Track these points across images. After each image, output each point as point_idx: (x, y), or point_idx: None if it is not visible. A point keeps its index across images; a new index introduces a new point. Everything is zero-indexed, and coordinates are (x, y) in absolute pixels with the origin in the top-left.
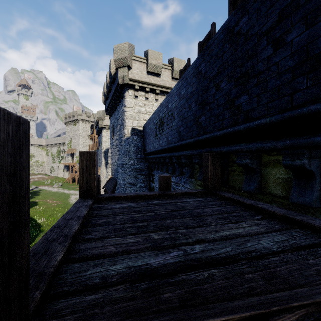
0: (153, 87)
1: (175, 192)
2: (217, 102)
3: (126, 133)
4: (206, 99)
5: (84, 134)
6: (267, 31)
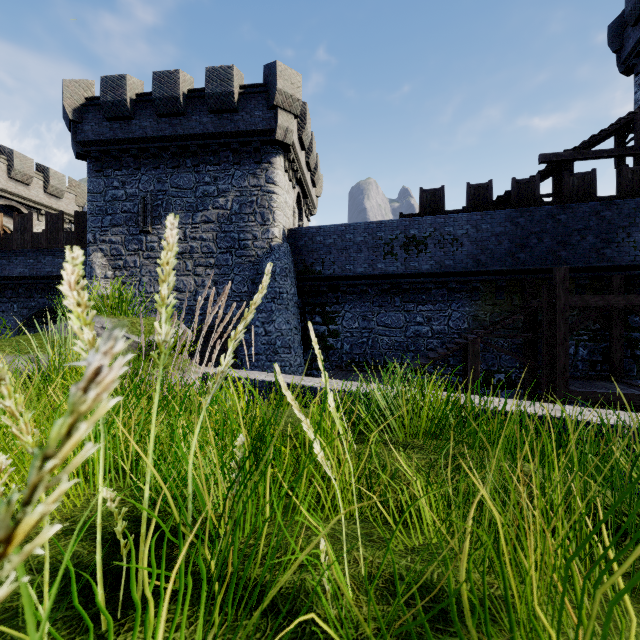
0: (298, 167)
1: None
2: (540, 249)
3: (276, 235)
4: (526, 243)
5: None
6: (578, 230)
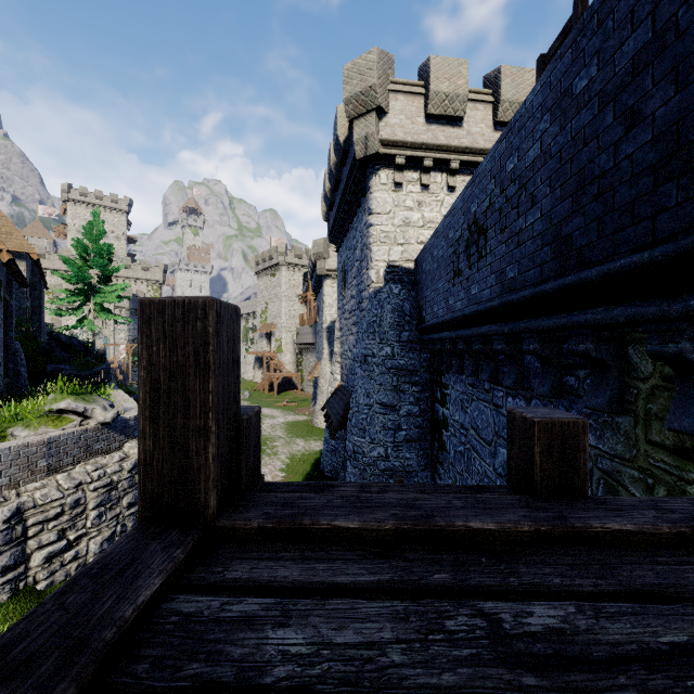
0: (443, 155)
1: (630, 525)
2: None
3: (372, 279)
4: None
5: (290, 293)
6: None
